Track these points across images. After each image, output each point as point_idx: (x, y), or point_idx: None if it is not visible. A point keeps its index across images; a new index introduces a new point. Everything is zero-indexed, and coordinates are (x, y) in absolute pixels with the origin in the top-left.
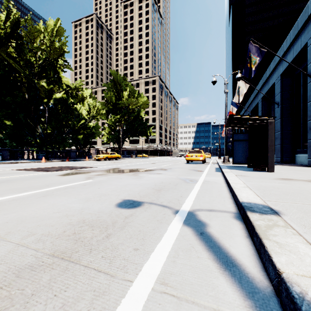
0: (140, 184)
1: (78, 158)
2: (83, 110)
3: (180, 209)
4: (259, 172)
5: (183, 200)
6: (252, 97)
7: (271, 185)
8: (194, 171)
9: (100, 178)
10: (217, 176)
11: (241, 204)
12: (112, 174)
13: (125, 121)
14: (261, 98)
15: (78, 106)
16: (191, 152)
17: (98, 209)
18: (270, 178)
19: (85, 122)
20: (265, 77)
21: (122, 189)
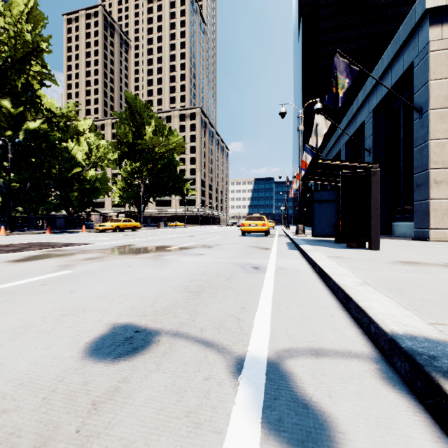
0: (161, 279)
1: (71, 228)
2: (79, 151)
3: (246, 354)
4: (359, 250)
5: (248, 320)
6: (332, 142)
7: (402, 278)
8: (256, 249)
9: (88, 265)
10: (294, 257)
11: (394, 341)
12: (116, 256)
13: (148, 172)
14: (344, 144)
15: (70, 145)
16: (248, 219)
17: (27, 370)
18: (384, 261)
19: (81, 171)
20: (350, 113)
21: (121, 293)
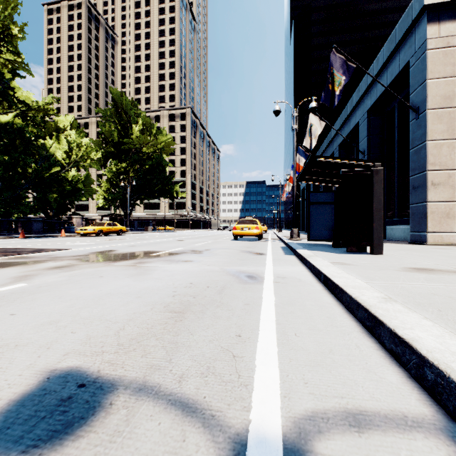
0: (137, 294)
1: (49, 232)
2: (58, 149)
3: (249, 431)
4: (361, 256)
5: (248, 357)
6: (325, 145)
7: (426, 290)
8: (249, 255)
9: (51, 276)
10: (293, 263)
11: None
12: (89, 264)
13: (135, 173)
14: (338, 146)
15: (49, 142)
16: (241, 222)
17: None
18: (394, 267)
19: (60, 170)
20: (344, 115)
21: (80, 316)
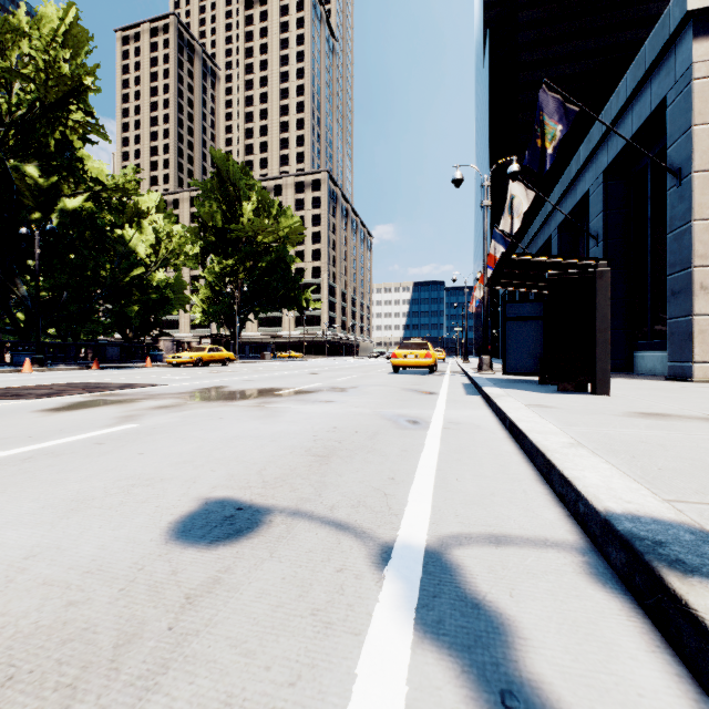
0: (270, 438)
1: (128, 360)
2: (141, 242)
3: (396, 541)
4: (576, 396)
5: (400, 495)
6: (538, 225)
7: (636, 437)
8: (414, 394)
9: (160, 417)
10: (474, 406)
11: (608, 522)
12: (200, 404)
13: (246, 273)
14: (557, 227)
15: (128, 233)
16: (403, 346)
17: (94, 556)
18: (613, 412)
19: (144, 273)
20: (566, 178)
21: (213, 457)
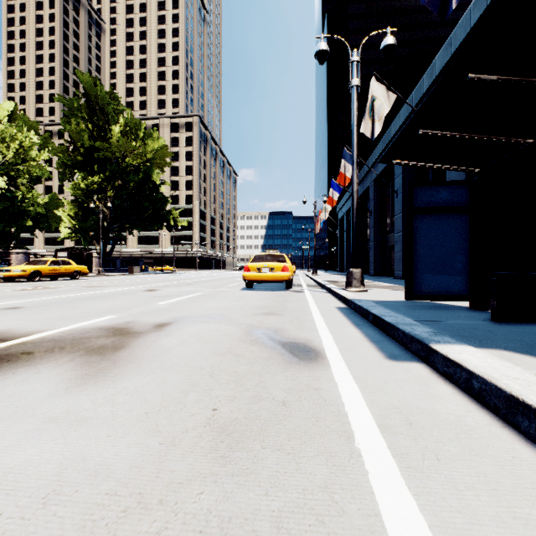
0: None
1: None
2: None
3: None
4: None
5: None
6: (380, 151)
7: None
8: (269, 364)
9: None
10: None
11: None
12: None
13: (115, 192)
14: None
15: None
16: (258, 258)
17: None
18: None
19: None
20: (416, 96)
21: None
